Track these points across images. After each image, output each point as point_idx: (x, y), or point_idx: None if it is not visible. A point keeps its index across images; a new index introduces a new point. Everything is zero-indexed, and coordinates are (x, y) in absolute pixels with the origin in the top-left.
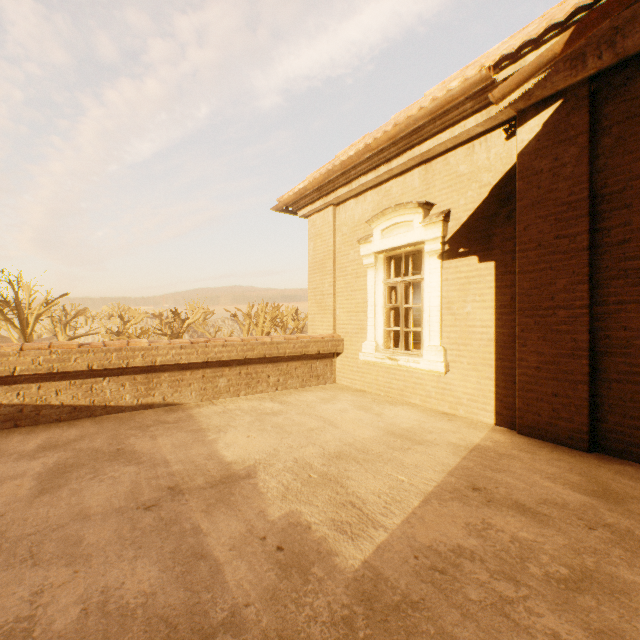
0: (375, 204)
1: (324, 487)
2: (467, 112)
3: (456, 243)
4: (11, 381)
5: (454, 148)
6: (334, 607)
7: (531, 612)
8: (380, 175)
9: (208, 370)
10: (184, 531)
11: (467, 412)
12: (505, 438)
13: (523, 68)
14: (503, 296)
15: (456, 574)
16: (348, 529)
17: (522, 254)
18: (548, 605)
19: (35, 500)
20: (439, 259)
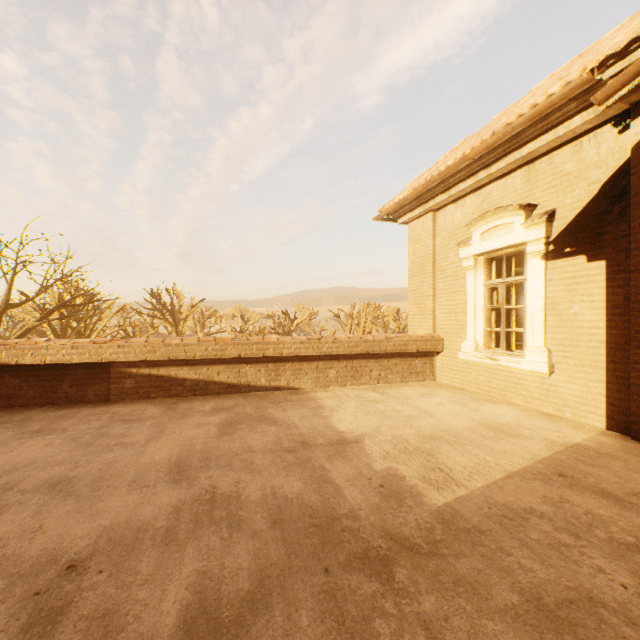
0: (474, 208)
1: (417, 456)
2: (571, 112)
3: (561, 243)
4: (192, 363)
5: (559, 147)
6: (420, 521)
7: (583, 554)
8: (479, 180)
9: (320, 362)
10: (315, 467)
11: (574, 415)
12: (613, 441)
13: (628, 68)
14: (615, 296)
15: (522, 523)
16: (435, 483)
17: (636, 252)
18: (602, 554)
19: (220, 438)
20: (542, 260)
